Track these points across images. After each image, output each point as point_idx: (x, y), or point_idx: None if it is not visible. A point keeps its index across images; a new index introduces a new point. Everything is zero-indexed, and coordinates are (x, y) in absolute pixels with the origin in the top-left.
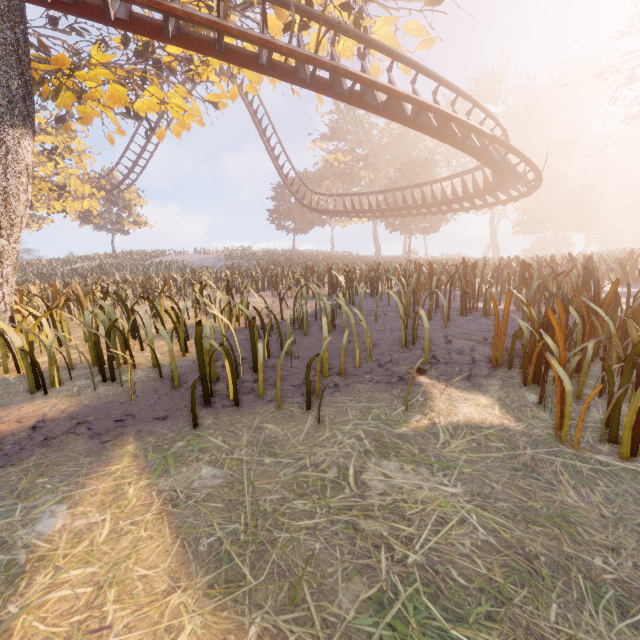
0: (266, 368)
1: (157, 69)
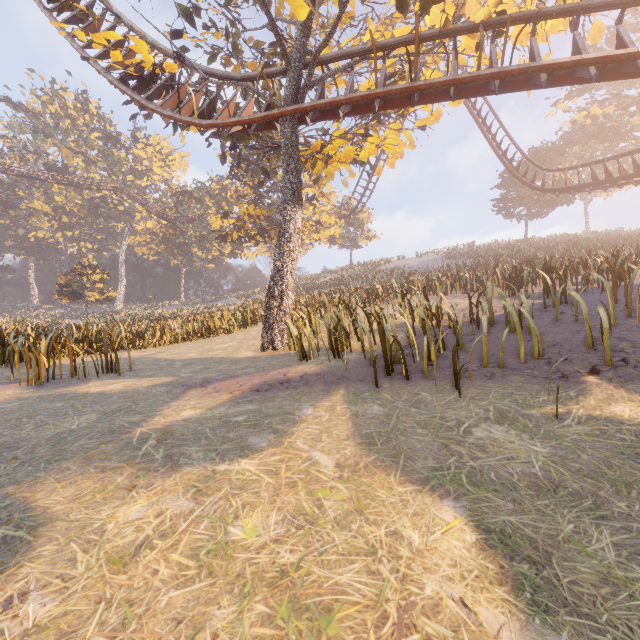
0: (438, 358)
1: (376, 119)
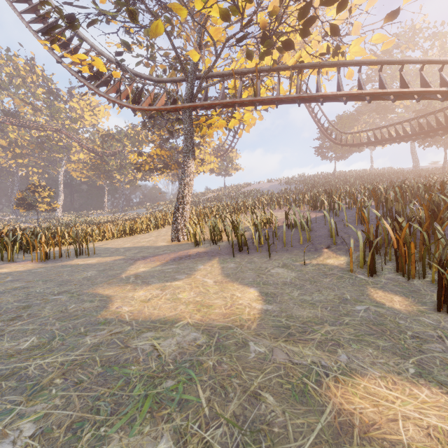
0: (265, 243)
1: None
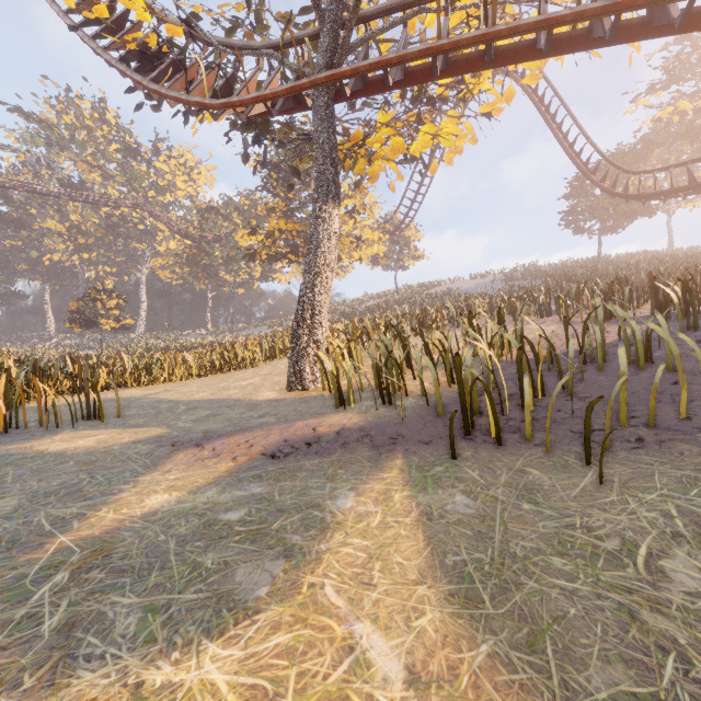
0: (538, 407)
1: (430, 106)
